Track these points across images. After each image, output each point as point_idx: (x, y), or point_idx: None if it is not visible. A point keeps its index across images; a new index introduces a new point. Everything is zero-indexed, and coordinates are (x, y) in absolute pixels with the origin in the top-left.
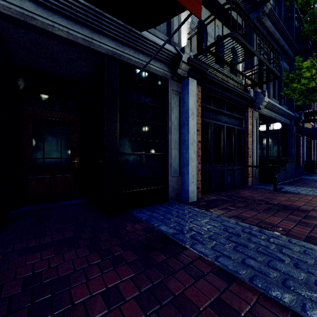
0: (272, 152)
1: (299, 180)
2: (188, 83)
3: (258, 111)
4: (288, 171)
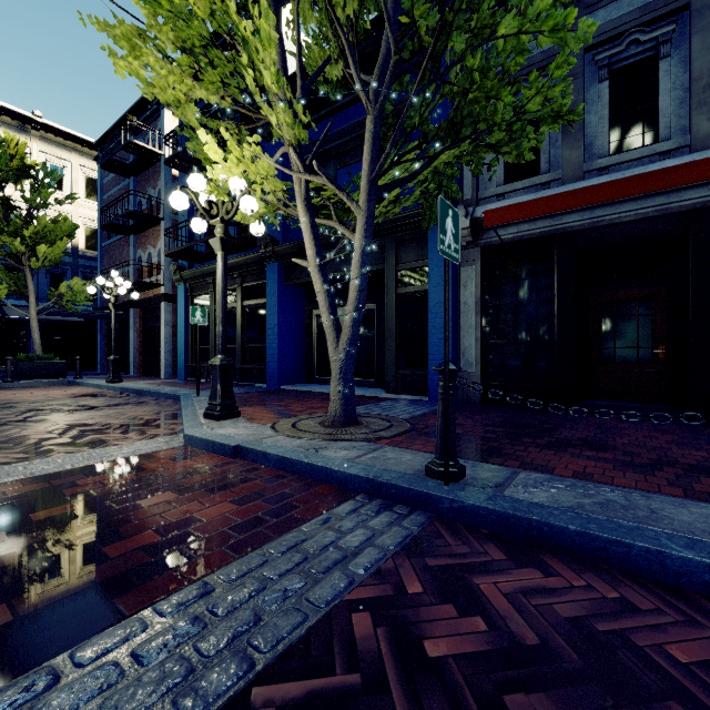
0: None
1: None
2: None
3: None
4: None
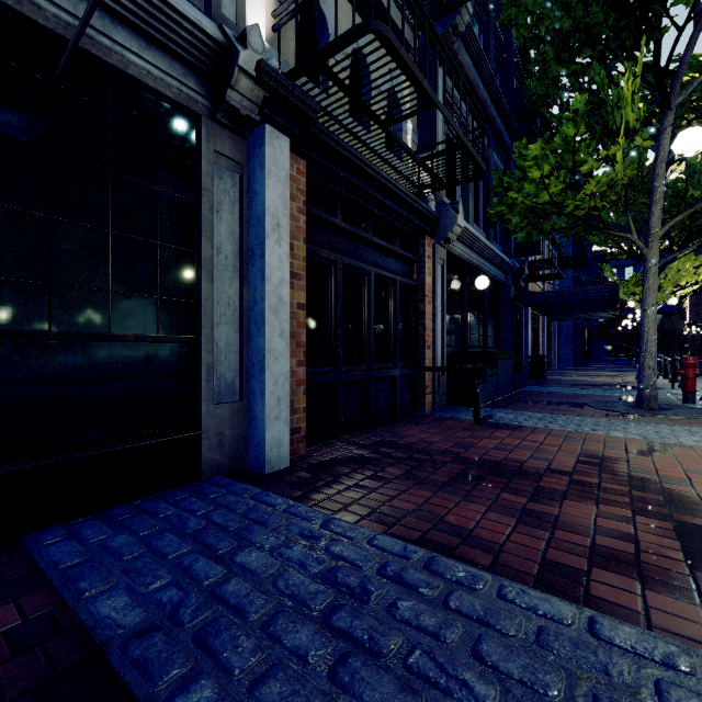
0: (473, 337)
1: (521, 395)
2: (264, 141)
3: (446, 247)
4: (502, 378)
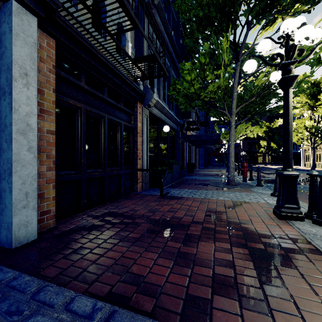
0: (162, 154)
1: (183, 181)
2: (12, 12)
3: (149, 109)
4: (175, 173)
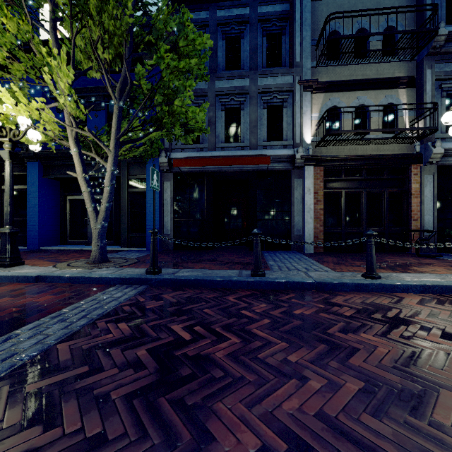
0: None
1: None
2: (305, 170)
3: (434, 165)
4: None
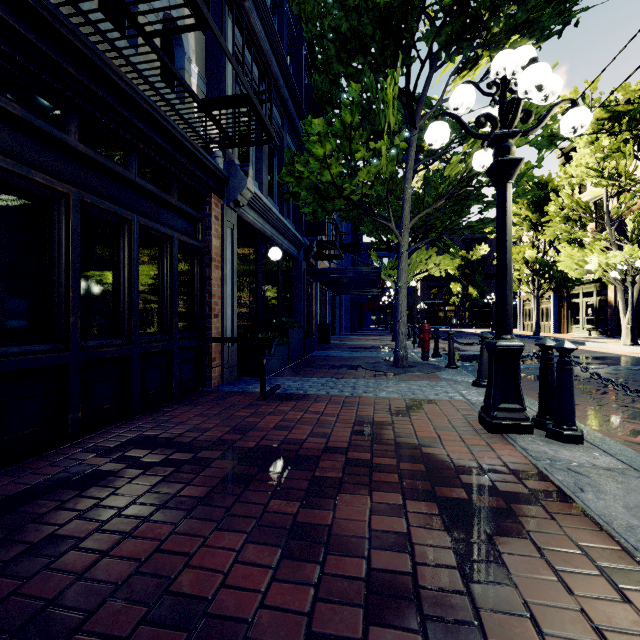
0: (267, 307)
1: (310, 360)
2: None
3: (237, 211)
4: (293, 346)
